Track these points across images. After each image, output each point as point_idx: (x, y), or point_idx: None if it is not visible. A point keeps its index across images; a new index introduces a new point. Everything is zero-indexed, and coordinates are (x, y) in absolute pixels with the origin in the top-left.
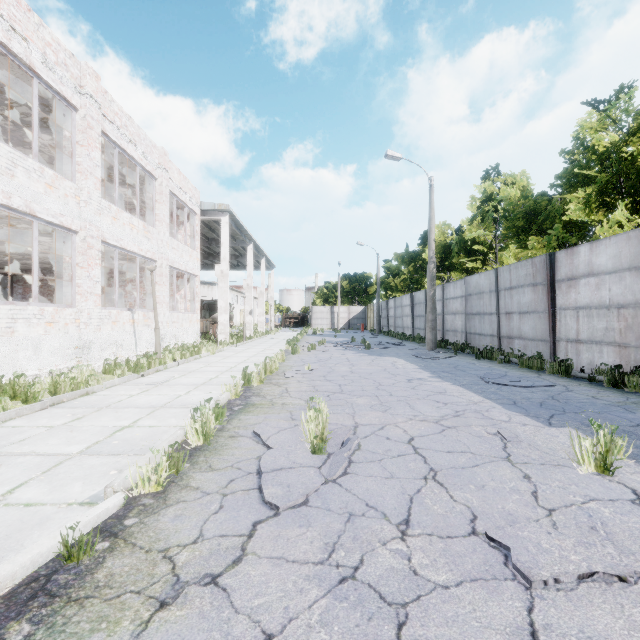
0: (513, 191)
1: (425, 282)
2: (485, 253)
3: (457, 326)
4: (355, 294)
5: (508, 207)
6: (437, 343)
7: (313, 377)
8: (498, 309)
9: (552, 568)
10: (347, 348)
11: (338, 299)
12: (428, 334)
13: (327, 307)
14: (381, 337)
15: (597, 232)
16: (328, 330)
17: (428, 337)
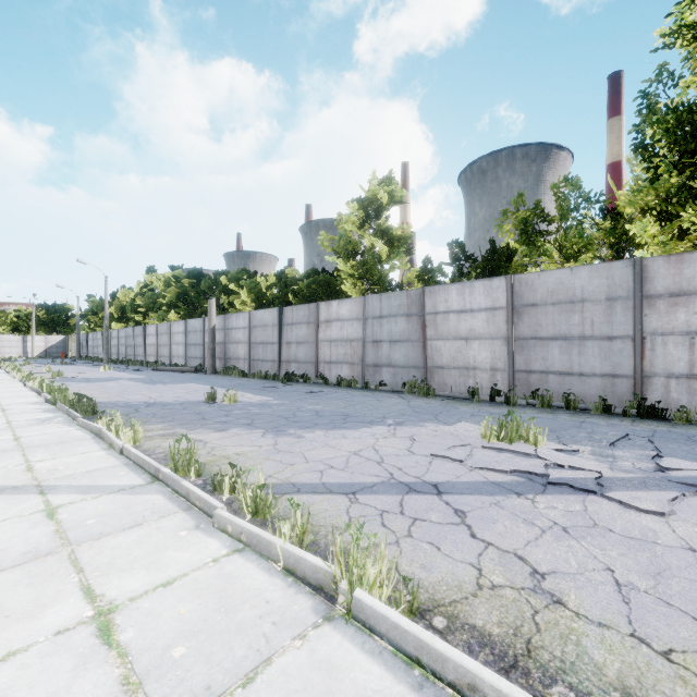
0: (158, 284)
1: (113, 325)
2: (145, 313)
3: (124, 352)
4: (54, 324)
5: (147, 297)
6: (112, 361)
7: (38, 370)
8: (135, 344)
9: (83, 372)
10: (50, 365)
11: (33, 328)
12: (105, 356)
13: (18, 336)
14: (80, 361)
15: (169, 317)
16: (20, 358)
17: (105, 357)
